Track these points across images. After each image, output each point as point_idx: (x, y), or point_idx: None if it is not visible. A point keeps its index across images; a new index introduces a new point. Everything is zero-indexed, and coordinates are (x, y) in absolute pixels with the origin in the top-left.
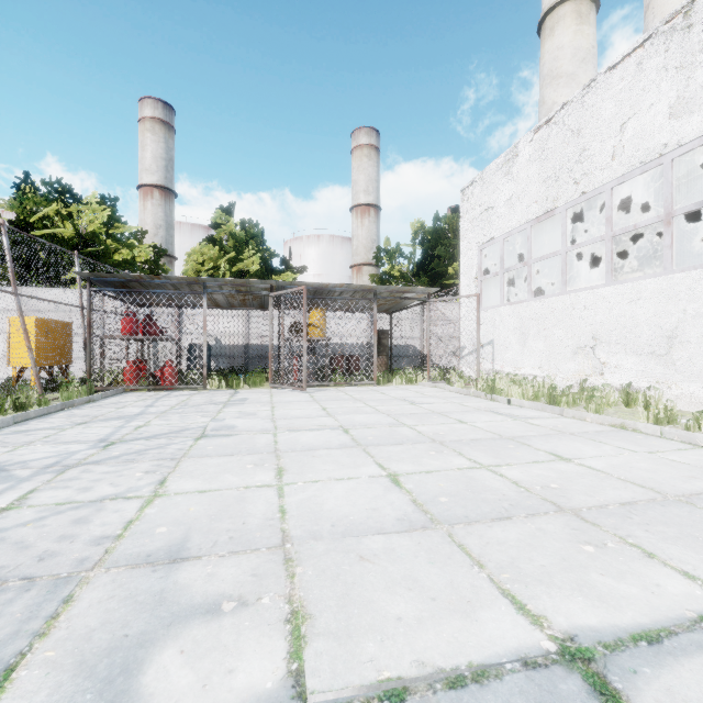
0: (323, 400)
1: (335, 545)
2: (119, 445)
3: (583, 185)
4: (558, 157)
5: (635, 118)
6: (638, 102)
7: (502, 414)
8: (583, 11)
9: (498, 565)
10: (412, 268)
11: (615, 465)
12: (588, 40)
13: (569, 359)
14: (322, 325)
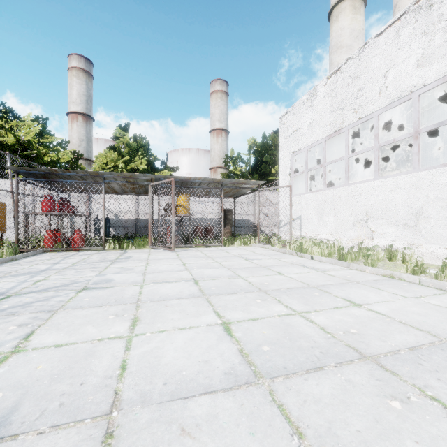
0: (185, 257)
1: (160, 413)
2: (12, 298)
3: (360, 113)
4: (343, 95)
5: (394, 67)
6: (396, 57)
7: (308, 267)
8: (357, 6)
9: (316, 432)
10: (248, 169)
11: (395, 309)
12: (359, 24)
13: (350, 229)
14: (186, 206)
